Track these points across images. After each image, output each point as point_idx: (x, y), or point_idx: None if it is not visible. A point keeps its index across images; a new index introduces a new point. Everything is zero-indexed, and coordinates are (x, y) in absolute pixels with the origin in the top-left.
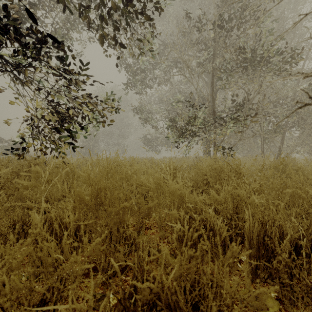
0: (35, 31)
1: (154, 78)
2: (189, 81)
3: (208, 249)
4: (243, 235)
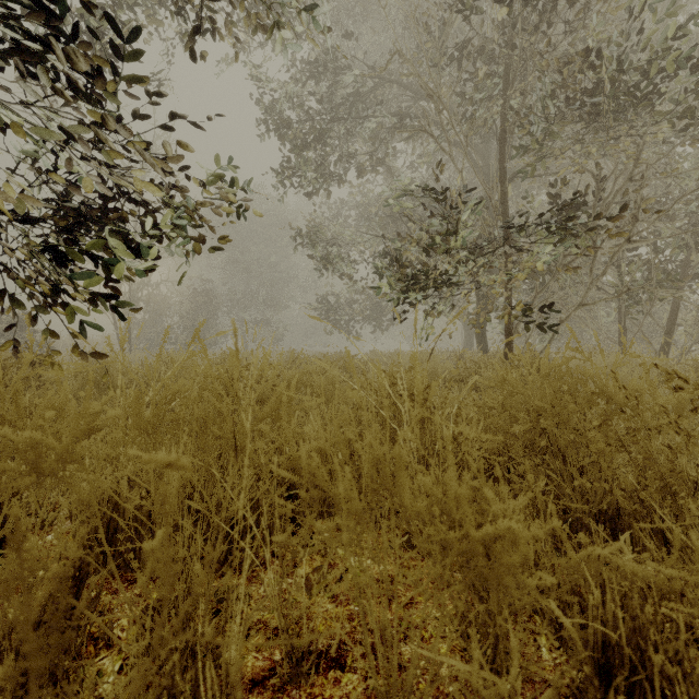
0: None
1: (348, 157)
2: (442, 149)
3: None
4: None
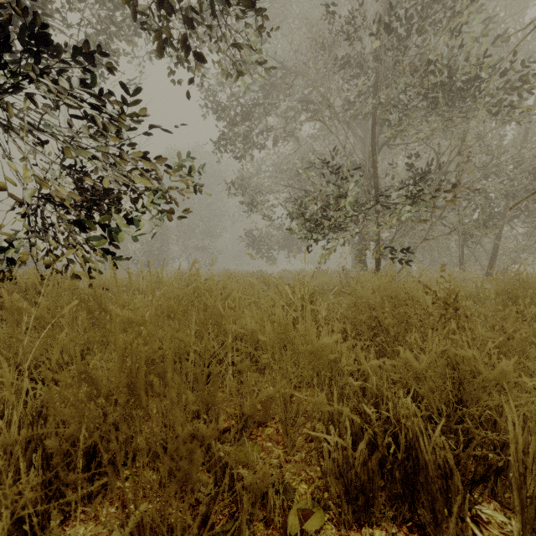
0: (24, 13)
1: (266, 130)
2: (331, 132)
3: (402, 493)
4: (489, 463)
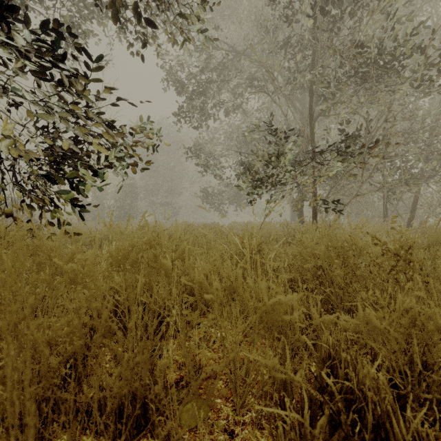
0: None
1: (219, 103)
2: (274, 102)
3: None
4: None
